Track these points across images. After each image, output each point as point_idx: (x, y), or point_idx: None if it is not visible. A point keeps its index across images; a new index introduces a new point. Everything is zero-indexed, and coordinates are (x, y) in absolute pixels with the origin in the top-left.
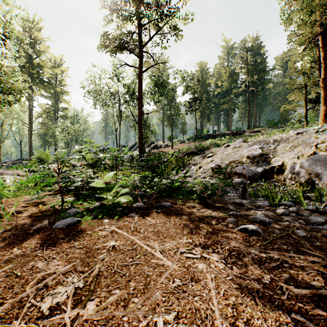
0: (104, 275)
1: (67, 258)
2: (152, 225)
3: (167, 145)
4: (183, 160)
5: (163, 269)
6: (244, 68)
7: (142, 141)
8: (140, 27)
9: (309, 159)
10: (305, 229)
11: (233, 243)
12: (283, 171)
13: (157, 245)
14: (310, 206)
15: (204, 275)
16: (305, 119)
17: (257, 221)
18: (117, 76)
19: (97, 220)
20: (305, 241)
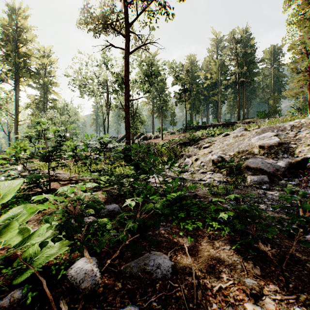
0: None
1: None
2: None
3: (157, 136)
4: (175, 151)
5: None
6: (234, 60)
7: (129, 130)
8: (127, 3)
9: None
10: None
11: None
12: None
13: None
14: None
15: None
16: (309, 106)
17: None
18: (105, 63)
19: None
20: None
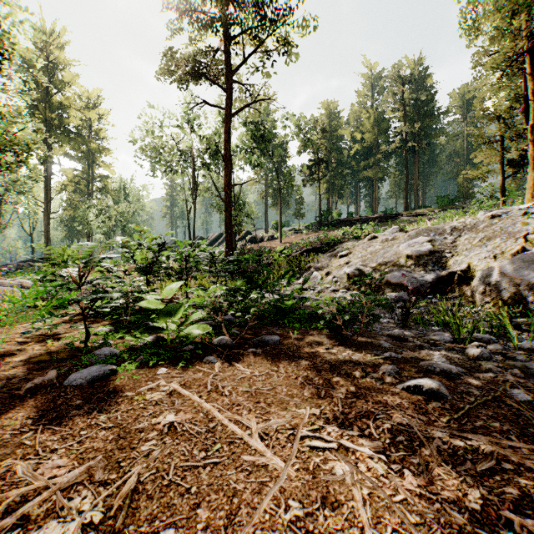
0: (148, 490)
1: (80, 450)
2: (246, 379)
3: (272, 237)
4: (300, 261)
5: (266, 476)
6: (399, 111)
7: (231, 230)
8: (227, 41)
9: (515, 259)
10: (525, 386)
11: (397, 416)
12: (470, 281)
13: (255, 422)
14: (524, 341)
15: (348, 489)
16: (502, 193)
17: (436, 371)
18: (191, 123)
19: (147, 370)
20: (532, 414)
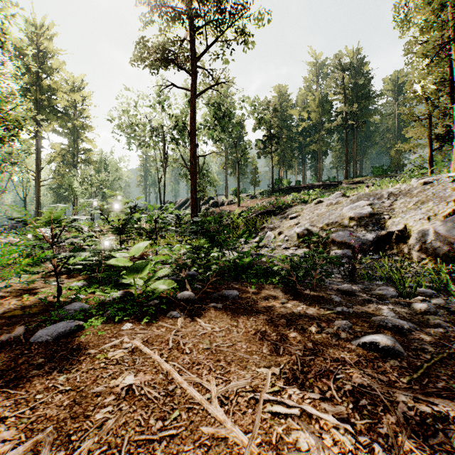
0: None
1: (31, 418)
2: (207, 335)
3: (232, 201)
4: (255, 222)
5: (226, 453)
6: (340, 94)
7: (196, 196)
8: (193, 32)
9: (448, 220)
10: None
11: (357, 377)
12: (406, 239)
13: (214, 385)
14: None
15: None
16: (430, 164)
17: (388, 326)
18: (161, 103)
19: (112, 326)
20: None
